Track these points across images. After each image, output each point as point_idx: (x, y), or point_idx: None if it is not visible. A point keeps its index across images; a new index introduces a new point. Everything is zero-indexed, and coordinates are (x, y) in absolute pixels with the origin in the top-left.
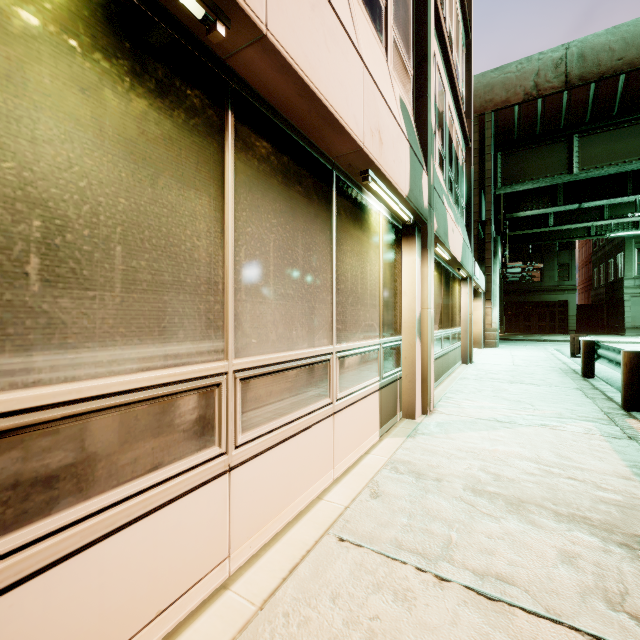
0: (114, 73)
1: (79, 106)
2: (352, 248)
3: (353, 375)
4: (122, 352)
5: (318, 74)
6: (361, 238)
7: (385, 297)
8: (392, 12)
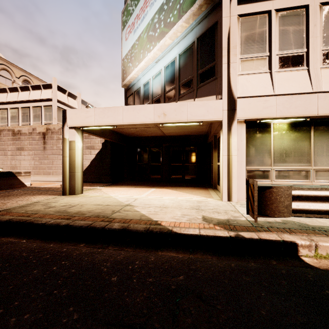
0: (292, 132)
1: (288, 138)
2: None
3: None
4: (293, 164)
5: None
6: None
7: None
8: None
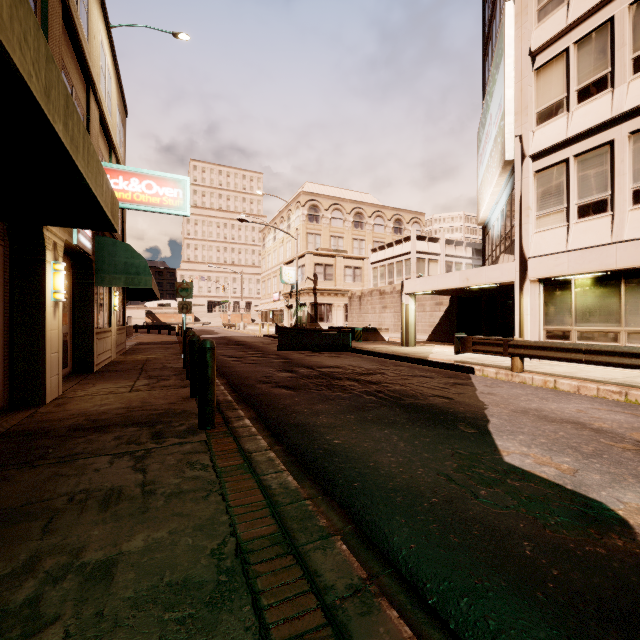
0: (597, 288)
1: (592, 295)
2: None
3: None
4: (598, 324)
5: (639, 261)
6: None
7: None
8: None
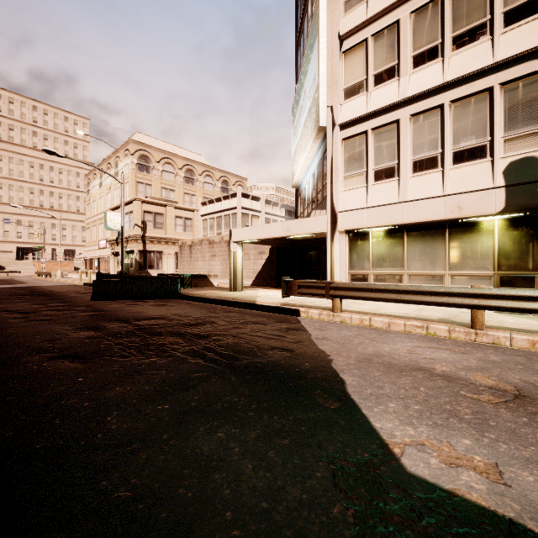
0: (388, 239)
1: (384, 244)
2: (461, 242)
3: (462, 282)
4: (388, 269)
5: (418, 218)
6: (470, 236)
7: (503, 254)
8: (502, 131)
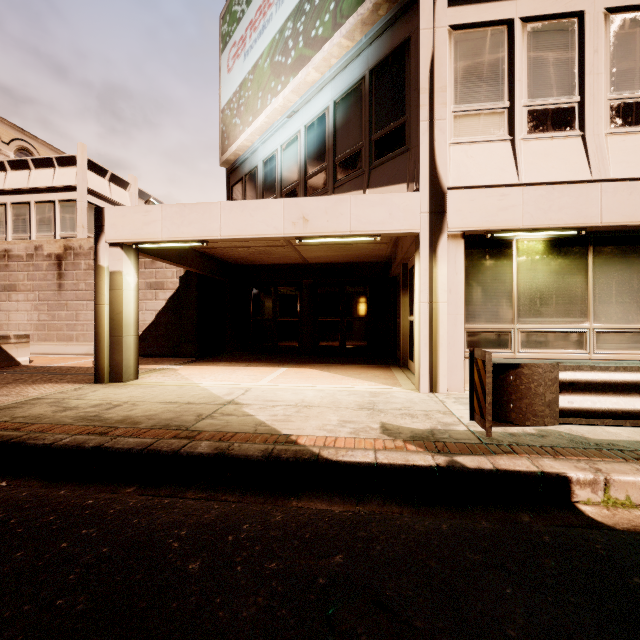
0: (553, 257)
1: (545, 268)
2: None
3: None
4: (555, 319)
5: (634, 216)
6: None
7: None
8: None
